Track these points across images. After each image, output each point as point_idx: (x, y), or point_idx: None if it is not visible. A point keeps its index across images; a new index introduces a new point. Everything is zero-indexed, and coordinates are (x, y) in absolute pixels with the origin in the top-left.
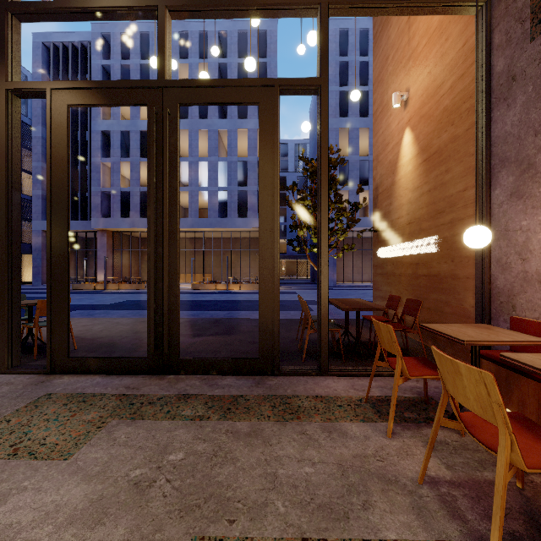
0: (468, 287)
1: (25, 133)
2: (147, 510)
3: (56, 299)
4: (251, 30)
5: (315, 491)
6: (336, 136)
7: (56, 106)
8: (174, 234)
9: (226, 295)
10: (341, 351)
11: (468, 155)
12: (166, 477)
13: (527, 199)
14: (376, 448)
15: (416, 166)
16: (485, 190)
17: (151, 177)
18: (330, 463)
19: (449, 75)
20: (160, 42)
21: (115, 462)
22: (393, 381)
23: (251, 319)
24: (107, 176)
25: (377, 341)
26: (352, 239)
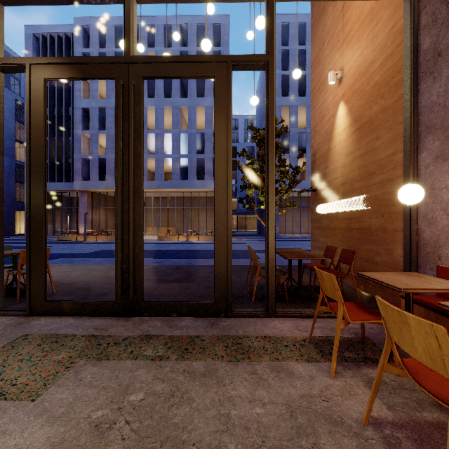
0: (397, 239)
1: (19, 109)
2: None
3: (34, 250)
4: (207, 23)
5: (266, 433)
6: (278, 112)
7: (34, 80)
8: (139, 192)
9: (186, 245)
10: (285, 294)
11: (397, 123)
12: (126, 418)
13: None
14: (321, 388)
15: (349, 135)
16: (413, 154)
17: (118, 141)
18: (279, 404)
19: (379, 54)
20: (126, 23)
21: (79, 403)
22: (332, 322)
23: (207, 266)
24: (87, 145)
25: (316, 285)
26: (291, 198)
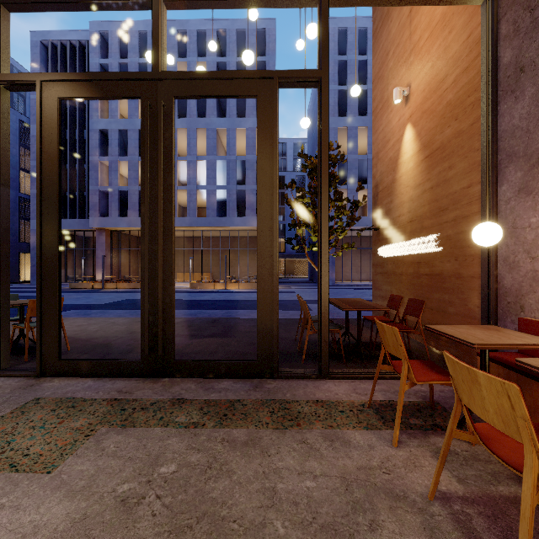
0: (473, 287)
1: (23, 131)
2: (134, 532)
3: (46, 299)
4: (249, 28)
5: (317, 509)
6: (334, 135)
7: (46, 99)
8: (169, 232)
9: (224, 294)
10: (341, 352)
11: (473, 150)
12: (157, 492)
13: (536, 194)
14: (382, 459)
15: (417, 163)
16: (491, 186)
17: (145, 172)
18: (333, 476)
19: (452, 69)
20: (154, 33)
21: (102, 476)
22: (396, 384)
23: (249, 319)
24: (105, 175)
25: (378, 341)
26: (350, 238)
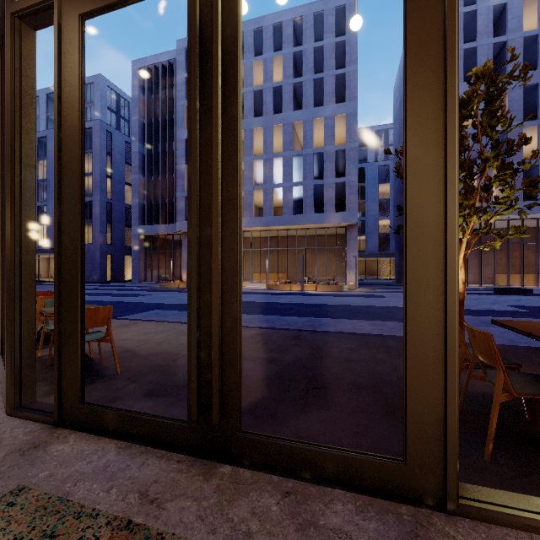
0: None
1: (128, 151)
2: None
3: (66, 313)
4: (328, 8)
5: None
6: None
7: (66, 22)
8: (231, 203)
9: (301, 297)
10: None
11: None
12: None
13: None
14: None
15: None
16: None
17: (192, 99)
18: None
19: None
20: None
21: None
22: None
23: (342, 336)
24: None
25: None
26: None
